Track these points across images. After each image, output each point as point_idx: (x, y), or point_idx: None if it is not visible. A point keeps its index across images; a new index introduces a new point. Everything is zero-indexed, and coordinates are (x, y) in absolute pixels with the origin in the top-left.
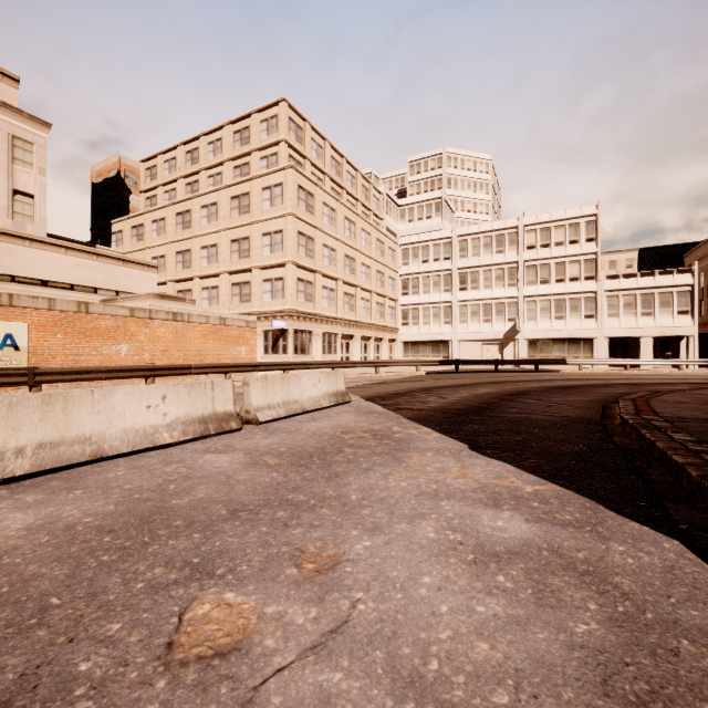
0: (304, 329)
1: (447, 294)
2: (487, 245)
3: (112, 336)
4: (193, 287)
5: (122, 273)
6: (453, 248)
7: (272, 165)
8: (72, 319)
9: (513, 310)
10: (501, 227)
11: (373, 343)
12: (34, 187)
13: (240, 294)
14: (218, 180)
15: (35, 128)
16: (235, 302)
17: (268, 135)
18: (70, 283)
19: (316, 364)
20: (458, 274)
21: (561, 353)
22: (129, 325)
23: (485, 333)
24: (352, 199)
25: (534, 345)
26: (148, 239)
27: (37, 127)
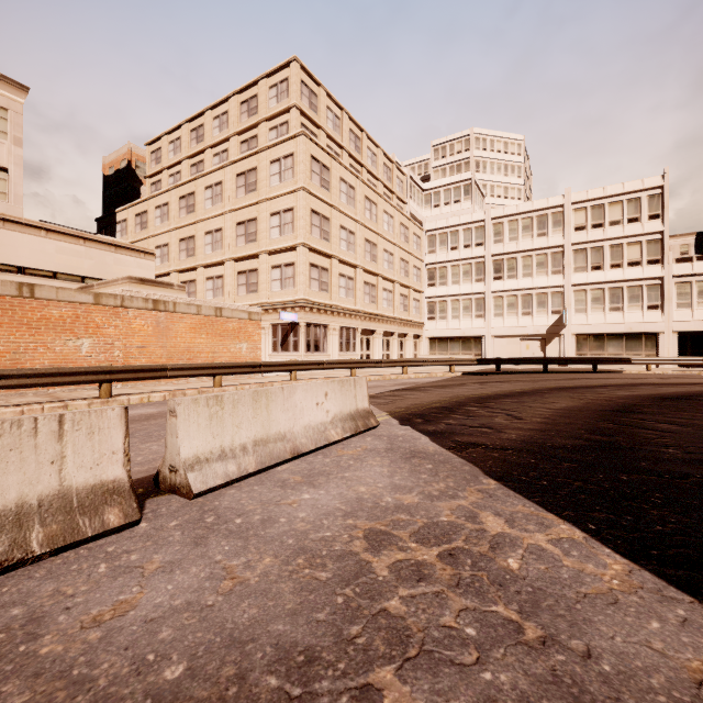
0: (318, 322)
1: (479, 285)
2: (526, 227)
3: (68, 329)
4: (196, 277)
5: (114, 260)
6: (486, 232)
7: (282, 136)
8: (10, 305)
9: (558, 301)
10: (544, 206)
11: (396, 339)
12: (8, 159)
13: (246, 284)
14: (224, 158)
15: (10, 92)
16: (241, 293)
17: (277, 102)
18: (52, 271)
19: (331, 364)
20: (492, 262)
21: (617, 350)
22: (93, 315)
23: (524, 328)
24: (373, 179)
25: (584, 341)
26: (152, 227)
27: (11, 91)
